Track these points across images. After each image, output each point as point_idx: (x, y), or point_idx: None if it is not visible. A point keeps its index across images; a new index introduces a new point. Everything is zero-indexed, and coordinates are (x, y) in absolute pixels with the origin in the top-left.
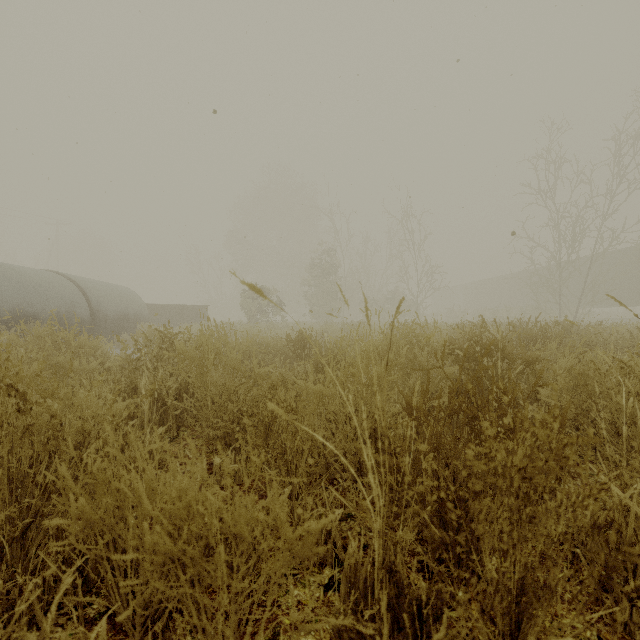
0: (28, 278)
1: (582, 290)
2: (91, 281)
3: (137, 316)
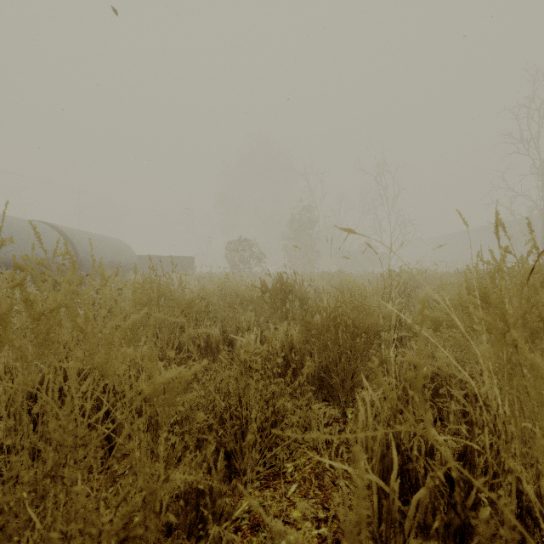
0: (6, 225)
1: None
2: (81, 232)
3: (127, 266)
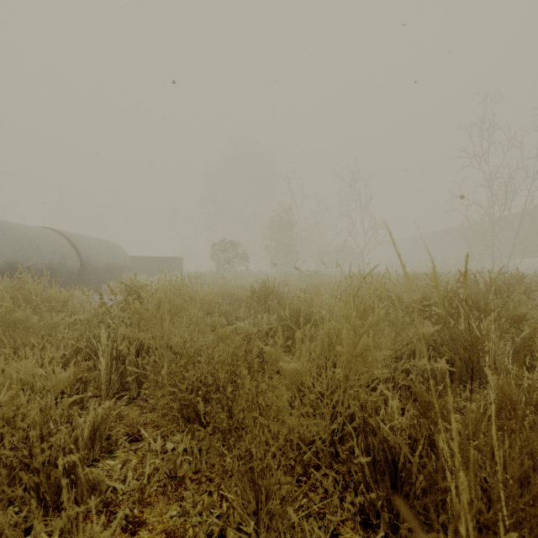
0: (24, 234)
1: (513, 243)
2: (82, 236)
3: (122, 266)
